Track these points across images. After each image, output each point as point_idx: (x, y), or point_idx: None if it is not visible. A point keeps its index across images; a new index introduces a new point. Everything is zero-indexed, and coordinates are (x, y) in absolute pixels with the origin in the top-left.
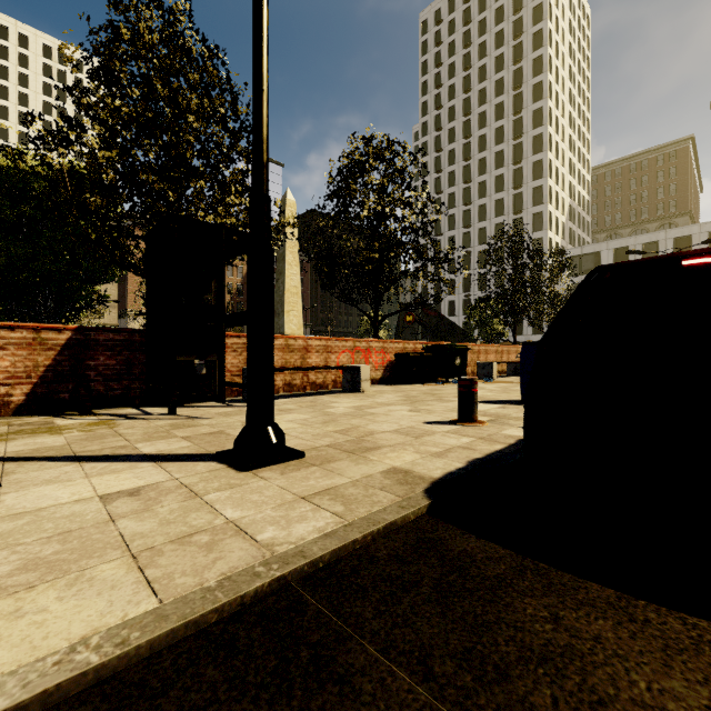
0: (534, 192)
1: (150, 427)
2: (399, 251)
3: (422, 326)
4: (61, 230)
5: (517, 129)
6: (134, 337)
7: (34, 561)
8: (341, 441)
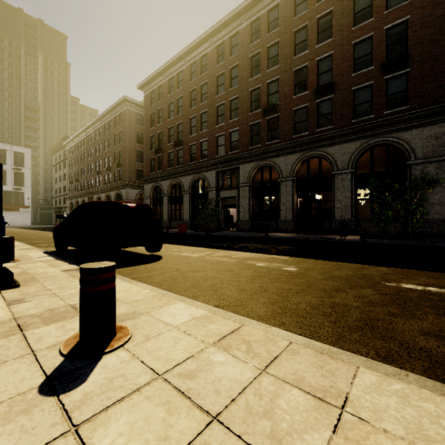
0: None
1: None
2: None
3: None
4: None
5: None
6: None
7: None
8: None
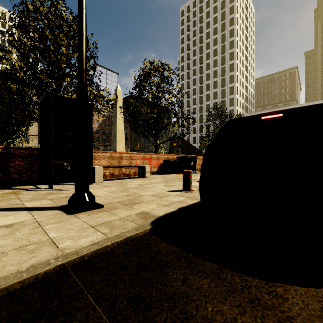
0: (230, 89)
1: (36, 194)
2: (165, 113)
3: (180, 148)
4: (2, 100)
5: (223, 61)
6: (34, 151)
7: None
8: (124, 200)
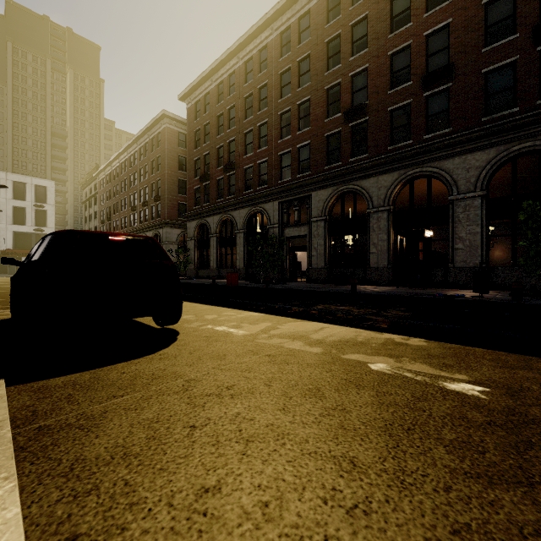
0: None
1: None
2: None
3: None
4: None
5: None
6: None
7: None
8: None
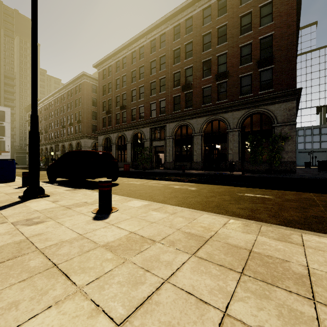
0: None
1: None
2: None
3: None
4: None
5: None
6: None
7: (89, 199)
8: None
